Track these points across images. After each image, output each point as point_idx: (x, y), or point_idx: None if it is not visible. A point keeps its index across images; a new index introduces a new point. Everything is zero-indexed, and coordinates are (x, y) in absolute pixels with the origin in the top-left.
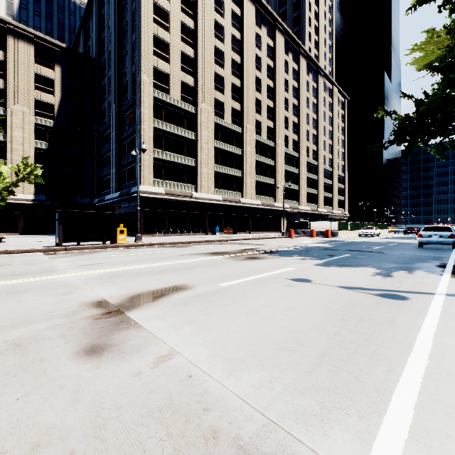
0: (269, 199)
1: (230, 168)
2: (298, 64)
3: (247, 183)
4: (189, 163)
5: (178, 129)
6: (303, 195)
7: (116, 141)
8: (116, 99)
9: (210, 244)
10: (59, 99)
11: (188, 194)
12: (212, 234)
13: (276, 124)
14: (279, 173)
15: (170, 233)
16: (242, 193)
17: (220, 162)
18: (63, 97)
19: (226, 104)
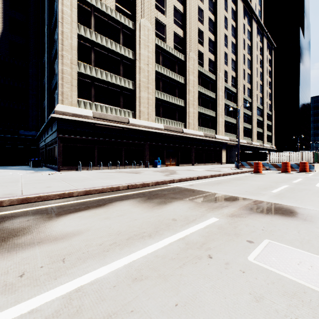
0: (211, 131)
1: (172, 96)
2: (236, 5)
3: (190, 112)
4: (126, 85)
5: (111, 43)
6: (240, 129)
7: (47, 63)
8: (47, 18)
9: (132, 199)
10: (0, 30)
11: (123, 120)
12: (153, 166)
13: (217, 57)
14: (219, 106)
15: (101, 166)
16: (185, 123)
17: (161, 88)
18: (5, 29)
19: (168, 27)
